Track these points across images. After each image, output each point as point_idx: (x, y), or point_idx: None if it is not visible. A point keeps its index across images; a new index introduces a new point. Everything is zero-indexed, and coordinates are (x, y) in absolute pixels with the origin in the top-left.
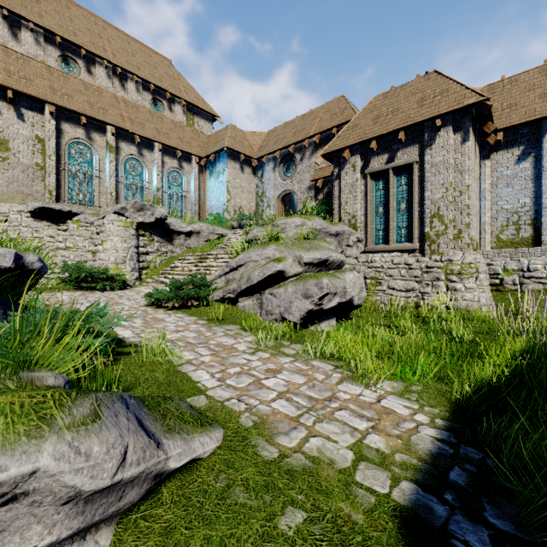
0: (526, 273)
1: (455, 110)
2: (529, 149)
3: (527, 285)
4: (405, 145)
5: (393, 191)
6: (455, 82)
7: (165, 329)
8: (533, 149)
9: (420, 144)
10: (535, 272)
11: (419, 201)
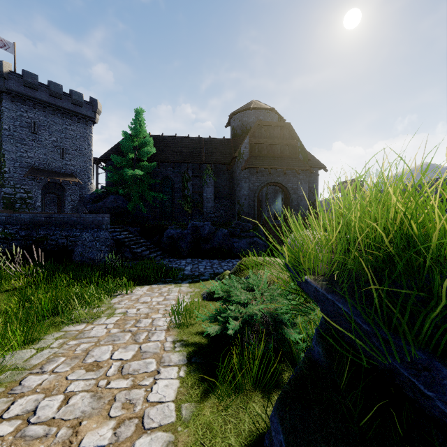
0: None
1: None
2: None
3: None
4: None
5: None
6: None
7: (99, 379)
8: None
9: None
10: None
11: None
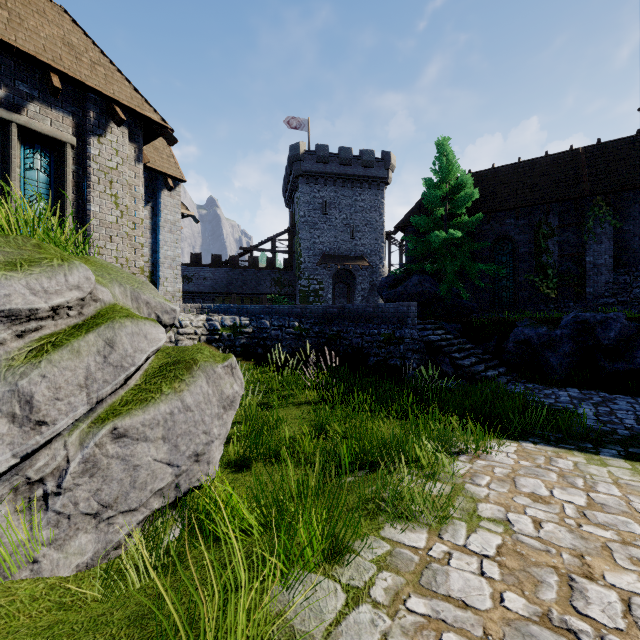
0: (181, 329)
1: (139, 113)
2: (148, 197)
3: (183, 341)
4: (48, 101)
5: (17, 171)
6: (116, 67)
7: None
8: (151, 200)
9: (78, 121)
10: (187, 328)
11: (75, 213)
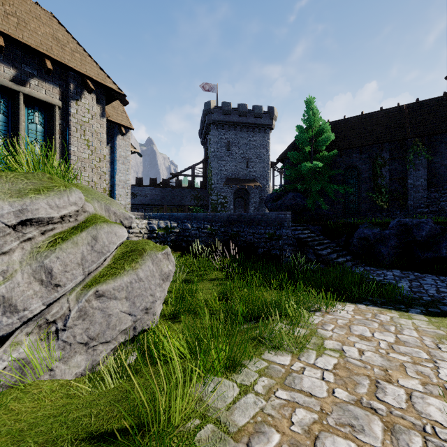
0: (131, 230)
1: (103, 85)
2: (108, 140)
3: (132, 238)
4: (43, 77)
5: (23, 124)
6: (88, 53)
7: None
8: (110, 142)
9: (63, 90)
10: (135, 229)
11: (61, 152)
